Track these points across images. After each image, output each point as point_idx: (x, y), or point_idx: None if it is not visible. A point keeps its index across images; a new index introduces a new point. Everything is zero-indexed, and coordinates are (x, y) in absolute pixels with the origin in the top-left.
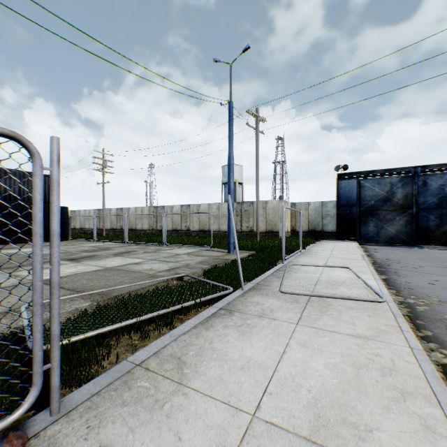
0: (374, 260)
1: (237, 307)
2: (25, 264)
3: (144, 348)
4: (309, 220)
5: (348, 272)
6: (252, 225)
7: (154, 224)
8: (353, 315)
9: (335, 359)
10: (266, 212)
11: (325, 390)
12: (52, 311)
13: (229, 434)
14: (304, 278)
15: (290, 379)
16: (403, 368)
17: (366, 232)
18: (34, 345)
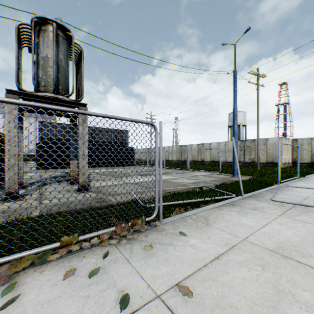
0: None
1: (238, 204)
2: (121, 176)
3: (188, 212)
4: (311, 153)
5: None
6: (253, 158)
7: (180, 157)
8: None
9: (301, 232)
10: (266, 147)
11: (288, 240)
12: (160, 185)
13: (231, 241)
14: (294, 195)
15: (267, 233)
16: None
17: None
18: (155, 195)
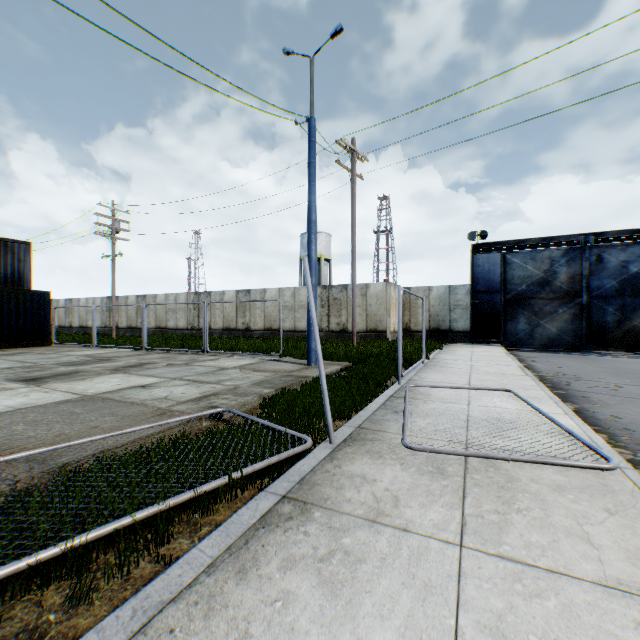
0: (539, 375)
1: (320, 492)
2: None
3: None
4: (430, 313)
5: (514, 398)
6: (345, 322)
7: (195, 320)
8: (573, 509)
9: None
10: (366, 301)
11: None
12: None
13: None
14: (443, 413)
15: None
16: None
17: (514, 332)
18: None
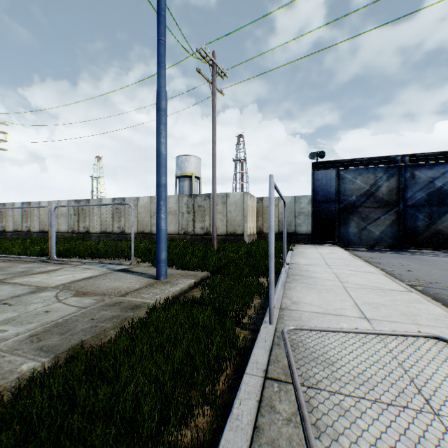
0: (405, 284)
1: None
2: None
3: None
4: (279, 219)
5: None
6: (208, 226)
7: (76, 224)
8: None
9: None
10: (227, 208)
11: None
12: None
13: None
14: None
15: None
16: None
17: (346, 234)
18: None
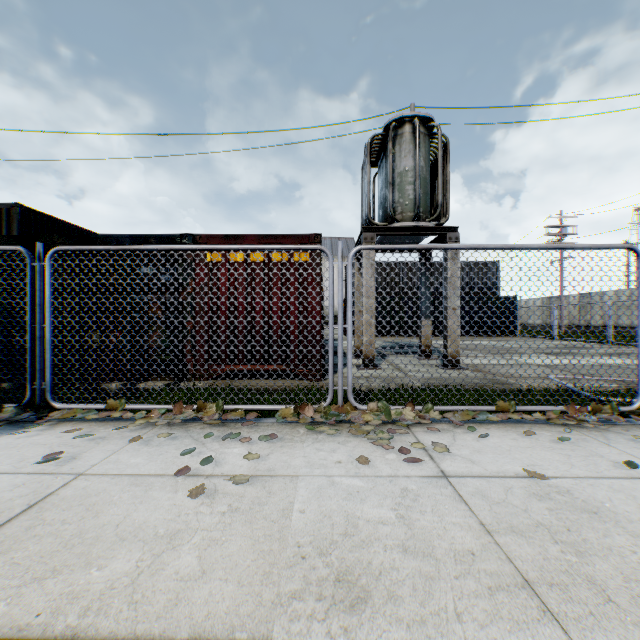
0: None
1: None
2: (502, 352)
3: None
4: None
5: None
6: None
7: None
8: None
9: None
10: None
11: None
12: None
13: None
14: None
15: None
16: None
17: None
18: (638, 372)
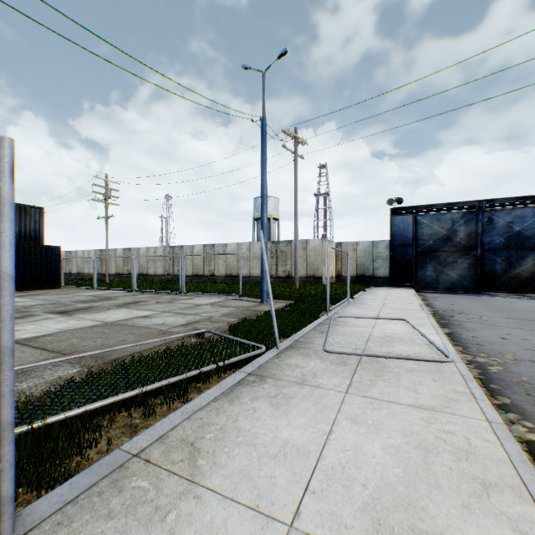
0: (434, 310)
1: (271, 372)
2: None
3: (146, 430)
4: (357, 263)
5: (406, 325)
6: (290, 270)
7: (171, 268)
8: (414, 379)
9: (396, 439)
10: (307, 254)
11: (385, 485)
12: (2, 389)
13: None
14: (353, 333)
15: (339, 470)
16: (482, 449)
17: (423, 278)
18: None
